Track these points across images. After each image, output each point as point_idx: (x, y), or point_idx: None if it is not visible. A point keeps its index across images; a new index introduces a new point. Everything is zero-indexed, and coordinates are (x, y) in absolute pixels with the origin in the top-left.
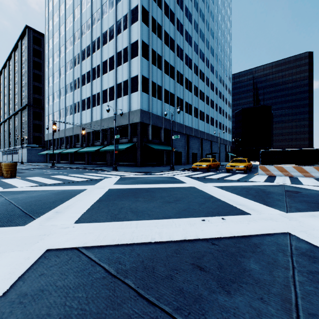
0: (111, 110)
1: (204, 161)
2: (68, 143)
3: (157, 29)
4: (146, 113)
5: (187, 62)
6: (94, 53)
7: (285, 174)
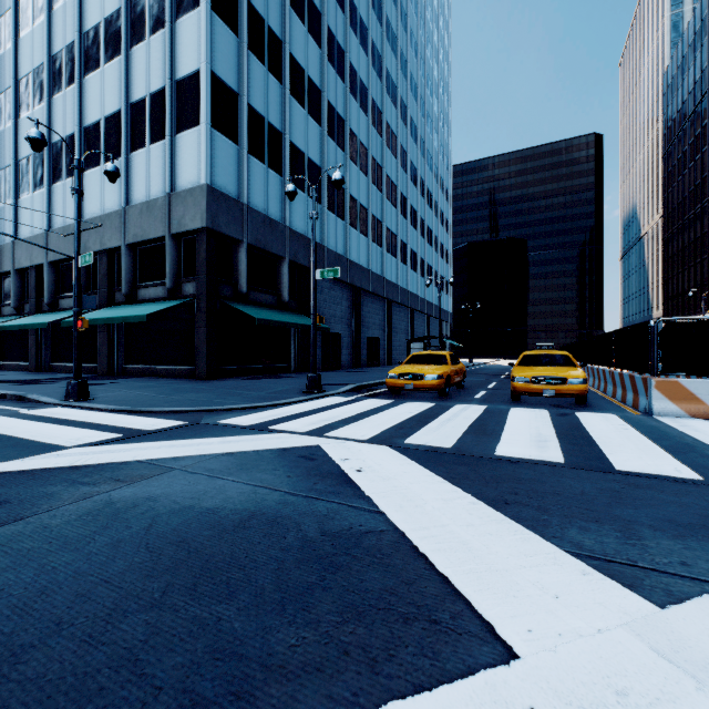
0: (113, 193)
1: (423, 360)
2: None
3: None
4: (230, 203)
5: (355, 90)
6: (57, 6)
7: None
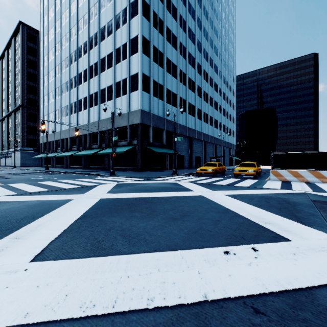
0: (110, 111)
1: (209, 165)
2: (63, 146)
3: (158, 24)
4: (147, 114)
5: (190, 61)
6: (91, 50)
7: (300, 179)
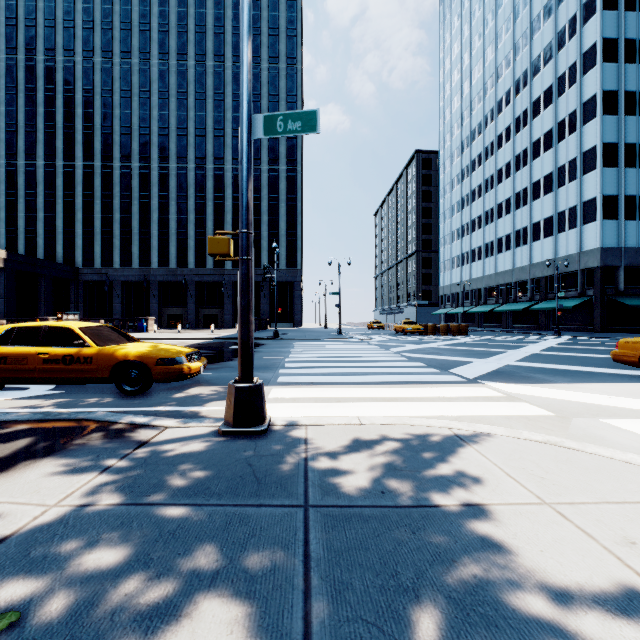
0: (547, 251)
1: None
2: (473, 298)
3: (638, 104)
4: (613, 250)
5: None
6: (517, 172)
7: None
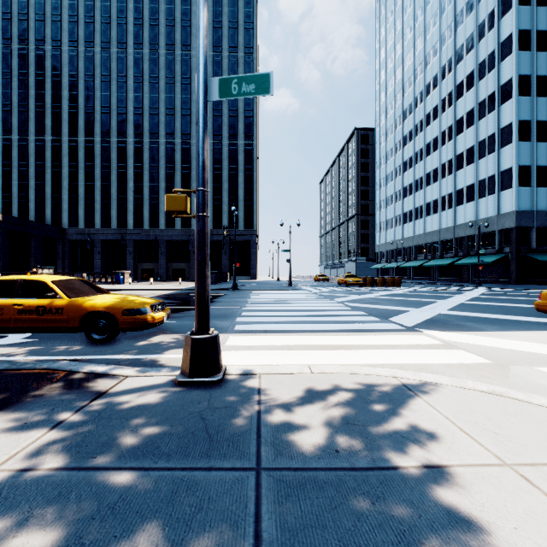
0: (469, 214)
1: None
2: (405, 255)
3: None
4: (526, 213)
5: None
6: (443, 146)
7: None
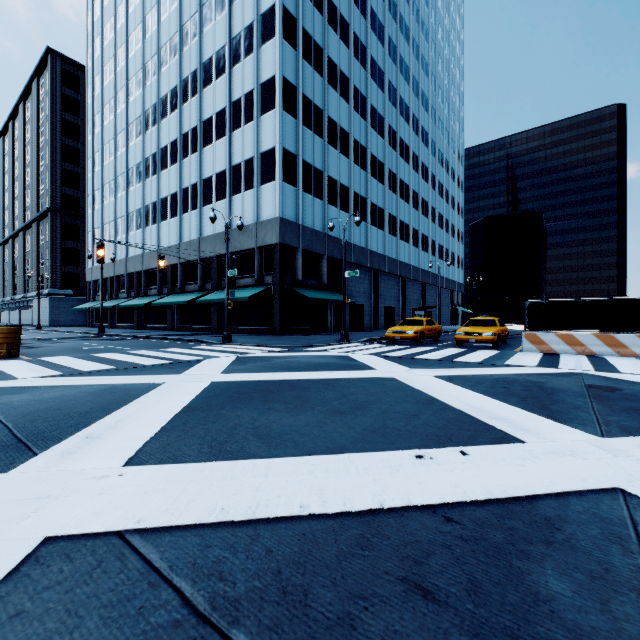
0: (221, 220)
1: (409, 323)
2: (132, 286)
3: (313, 55)
4: (292, 225)
5: (374, 123)
6: (185, 104)
7: (578, 349)
